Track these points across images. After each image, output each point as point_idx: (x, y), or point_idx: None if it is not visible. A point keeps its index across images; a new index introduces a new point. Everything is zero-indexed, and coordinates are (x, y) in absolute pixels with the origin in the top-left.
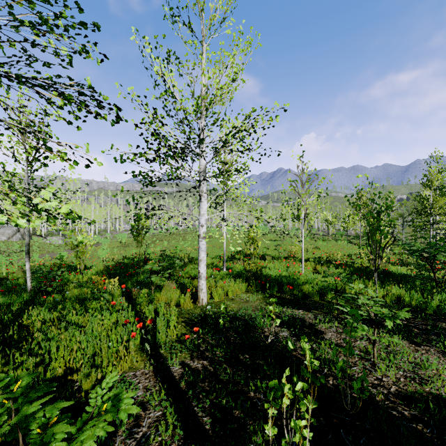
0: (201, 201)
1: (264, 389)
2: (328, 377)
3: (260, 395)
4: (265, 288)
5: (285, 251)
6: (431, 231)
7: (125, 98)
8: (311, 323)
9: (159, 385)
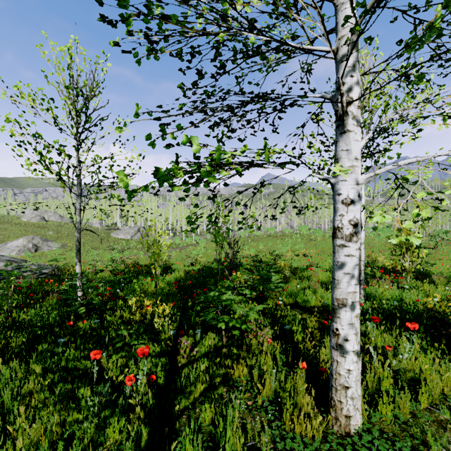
0: (345, 131)
1: None
2: None
3: None
4: None
5: None
6: None
7: None
8: None
9: None
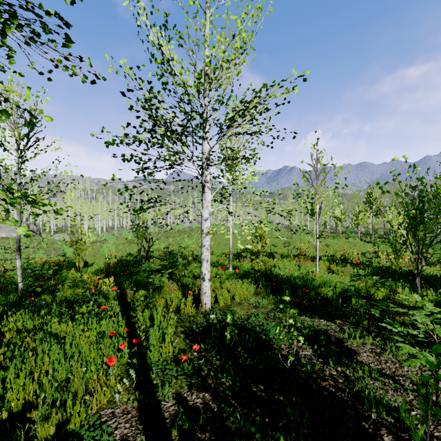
0: (204, 192)
1: None
2: (379, 429)
3: None
4: (276, 291)
5: (295, 248)
6: None
7: (116, 73)
8: (338, 337)
9: (143, 433)
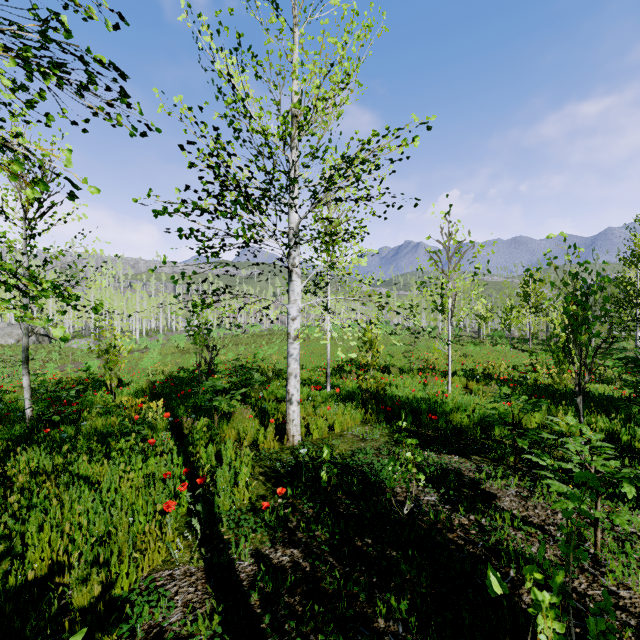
0: (292, 280)
1: (404, 615)
2: (519, 587)
3: (398, 626)
4: (391, 418)
5: (419, 360)
6: (637, 331)
7: (169, 114)
8: (473, 478)
9: (213, 598)
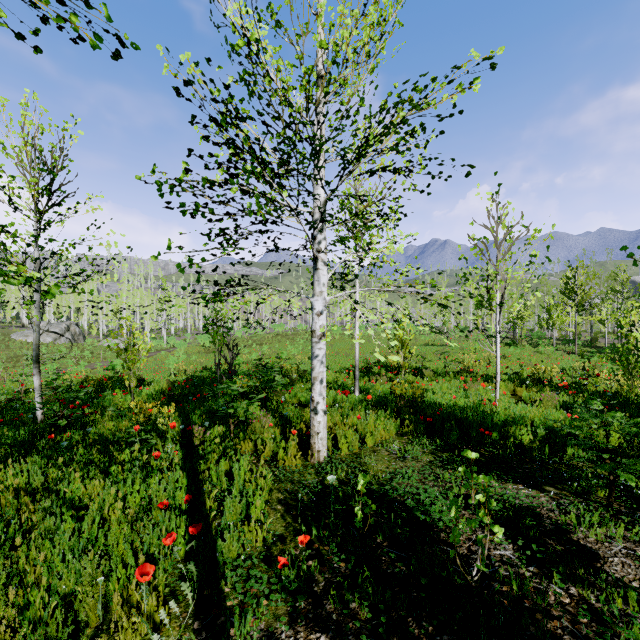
0: (317, 269)
1: None
2: None
3: None
4: (432, 430)
5: (456, 362)
6: None
7: (175, 76)
8: (556, 521)
9: None
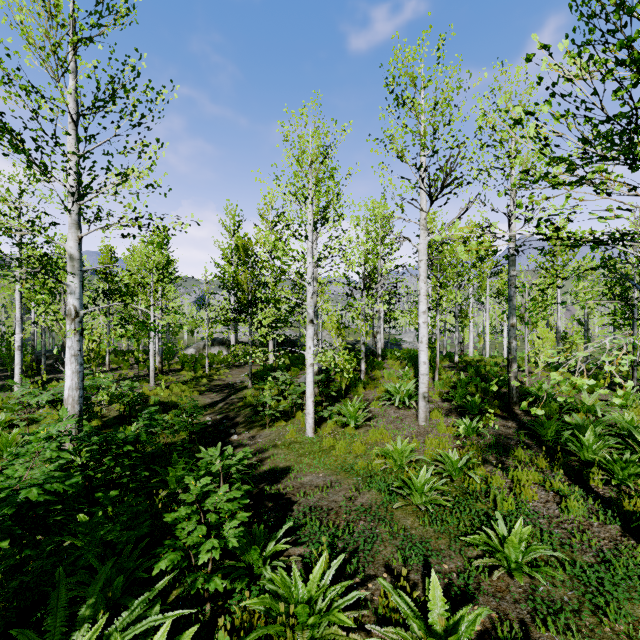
0: None
1: None
2: None
3: None
4: None
5: None
6: None
7: None
8: None
9: None
